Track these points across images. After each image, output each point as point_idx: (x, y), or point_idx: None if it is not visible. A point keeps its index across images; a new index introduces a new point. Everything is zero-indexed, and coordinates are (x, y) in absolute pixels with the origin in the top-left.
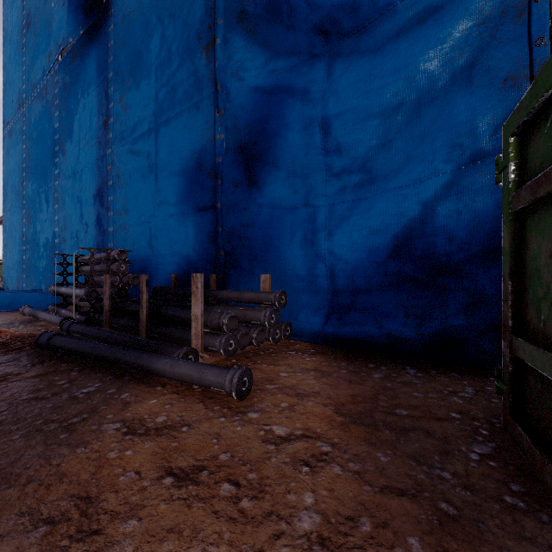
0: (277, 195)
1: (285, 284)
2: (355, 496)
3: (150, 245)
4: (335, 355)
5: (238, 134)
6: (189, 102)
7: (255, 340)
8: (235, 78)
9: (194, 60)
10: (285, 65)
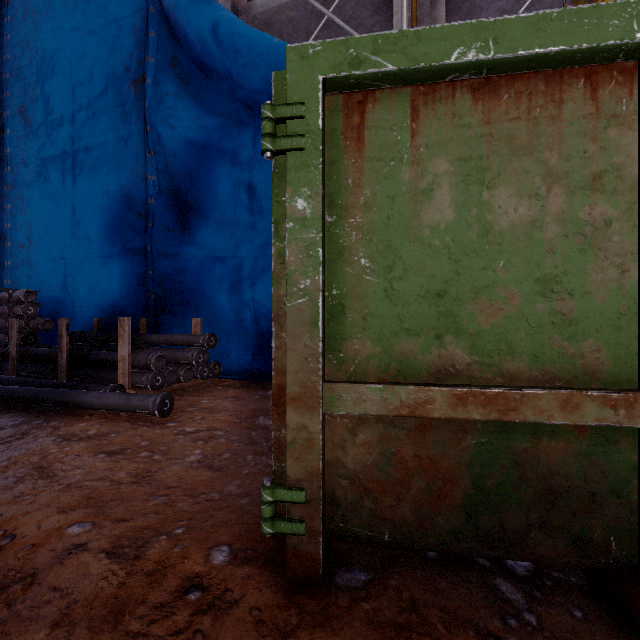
0: (209, 244)
1: (216, 327)
2: (227, 448)
3: (65, 285)
4: (257, 387)
5: (171, 179)
6: (115, 134)
7: (183, 377)
8: (167, 124)
9: (121, 91)
10: (216, 124)
